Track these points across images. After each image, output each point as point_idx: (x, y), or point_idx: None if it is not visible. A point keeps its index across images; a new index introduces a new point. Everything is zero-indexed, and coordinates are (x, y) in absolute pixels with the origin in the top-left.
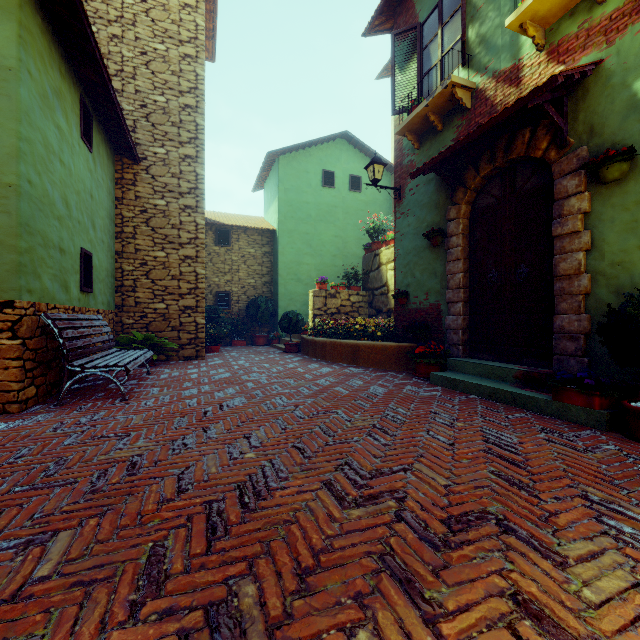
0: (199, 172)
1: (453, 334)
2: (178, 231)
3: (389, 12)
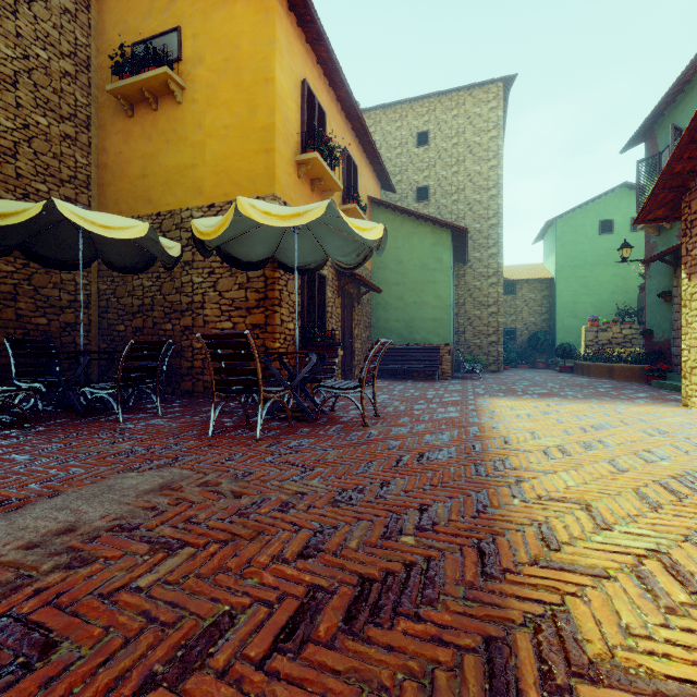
0: (499, 262)
1: (675, 358)
2: (487, 298)
3: (639, 137)
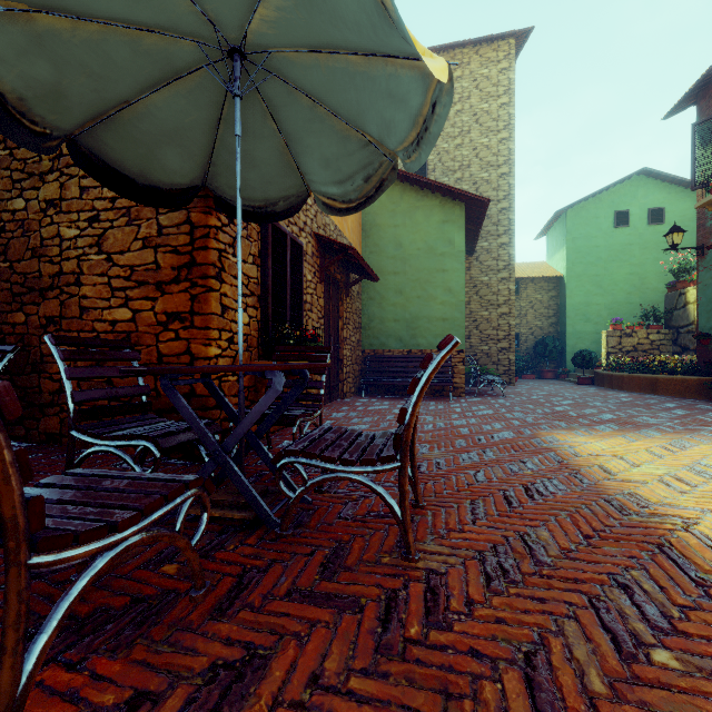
0: (511, 253)
1: None
2: (496, 296)
3: (690, 97)
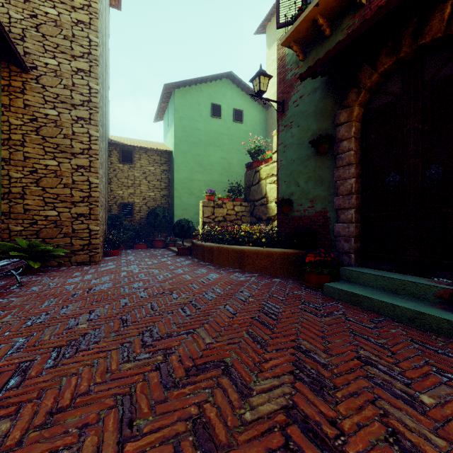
0: (92, 86)
1: (344, 242)
2: (70, 141)
3: None
